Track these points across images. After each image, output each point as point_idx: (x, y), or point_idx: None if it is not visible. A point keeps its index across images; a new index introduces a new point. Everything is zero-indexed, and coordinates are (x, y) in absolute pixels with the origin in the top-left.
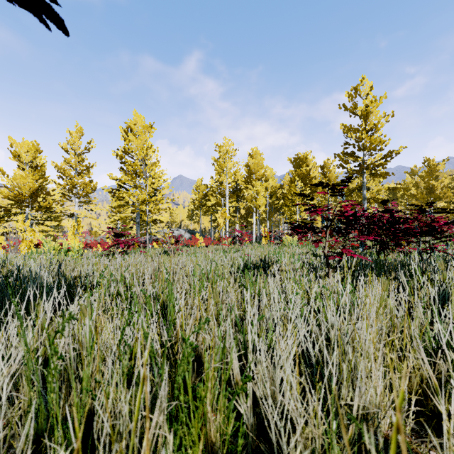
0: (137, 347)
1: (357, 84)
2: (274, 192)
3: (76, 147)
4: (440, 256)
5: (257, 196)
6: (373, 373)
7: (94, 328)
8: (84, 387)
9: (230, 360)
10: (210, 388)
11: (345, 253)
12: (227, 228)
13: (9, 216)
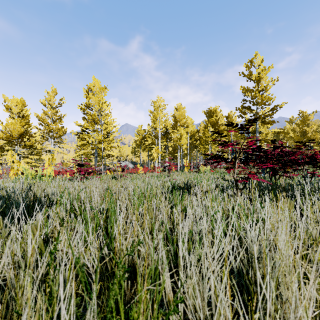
0: (61, 278)
1: (252, 58)
2: (193, 135)
3: (52, 103)
4: (315, 180)
5: (181, 138)
6: (294, 286)
7: (42, 243)
8: (17, 309)
9: (163, 280)
10: (142, 309)
11: (250, 178)
12: (159, 160)
13: (3, 152)
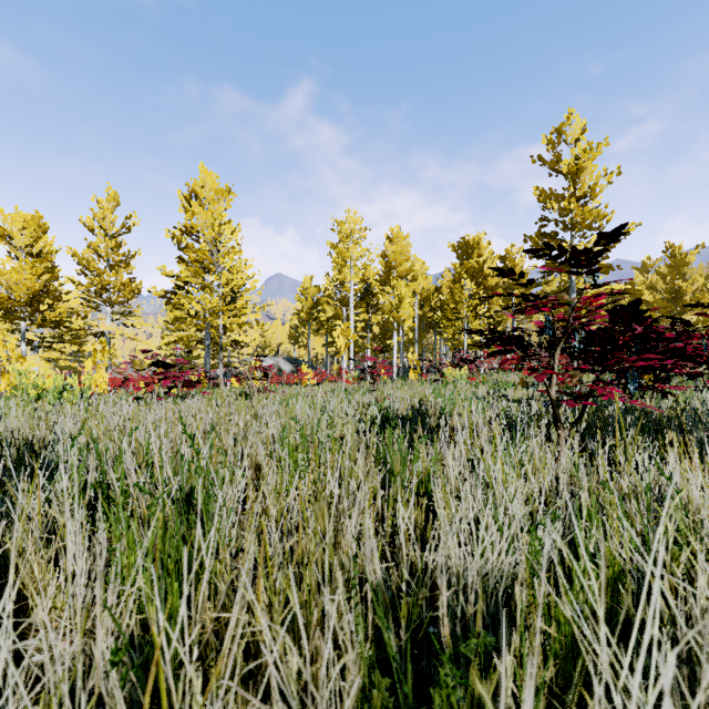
0: None
1: (562, 124)
2: (427, 298)
3: (107, 225)
4: None
5: (400, 305)
6: None
7: None
8: None
9: None
10: None
11: (593, 396)
12: (351, 356)
13: None
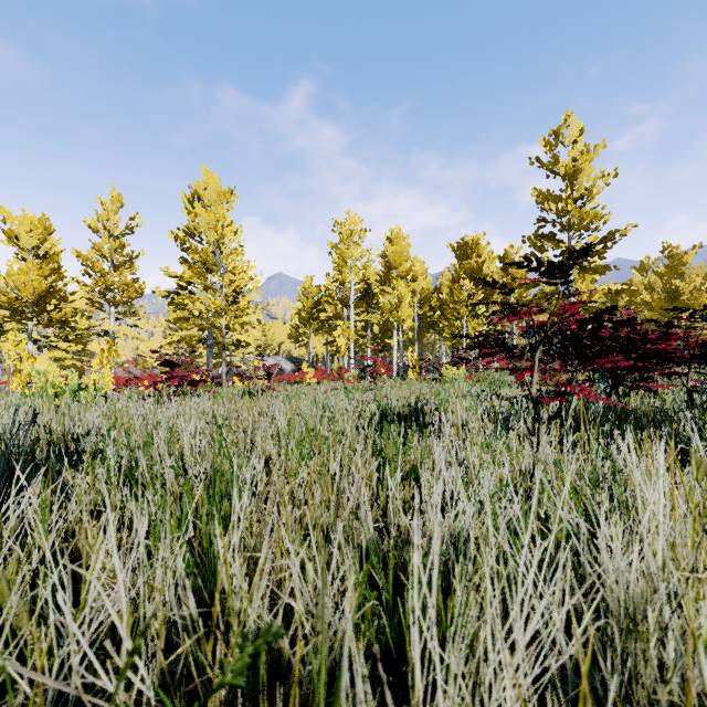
0: None
1: (559, 126)
2: (427, 298)
3: (111, 226)
4: None
5: (400, 304)
6: None
7: (2, 587)
8: None
9: None
10: None
11: (570, 393)
12: (352, 355)
13: (1, 335)
